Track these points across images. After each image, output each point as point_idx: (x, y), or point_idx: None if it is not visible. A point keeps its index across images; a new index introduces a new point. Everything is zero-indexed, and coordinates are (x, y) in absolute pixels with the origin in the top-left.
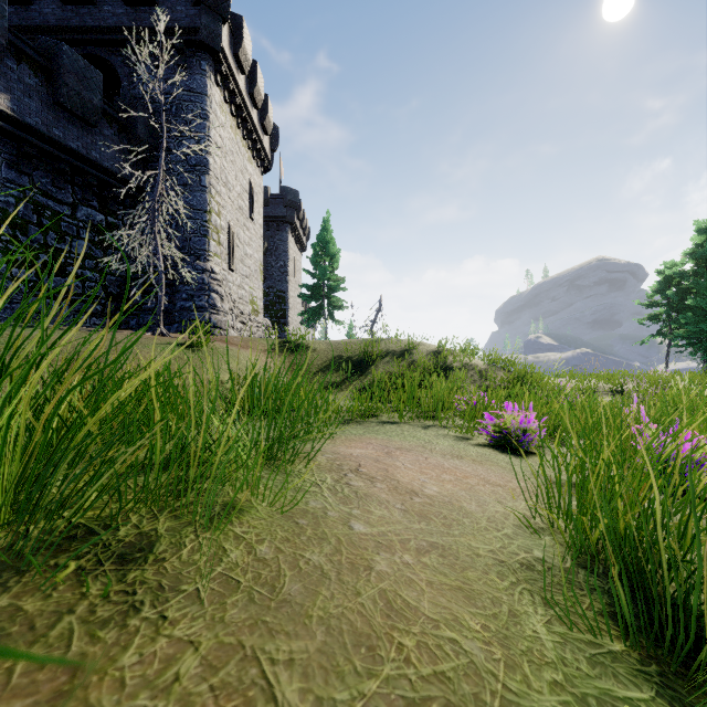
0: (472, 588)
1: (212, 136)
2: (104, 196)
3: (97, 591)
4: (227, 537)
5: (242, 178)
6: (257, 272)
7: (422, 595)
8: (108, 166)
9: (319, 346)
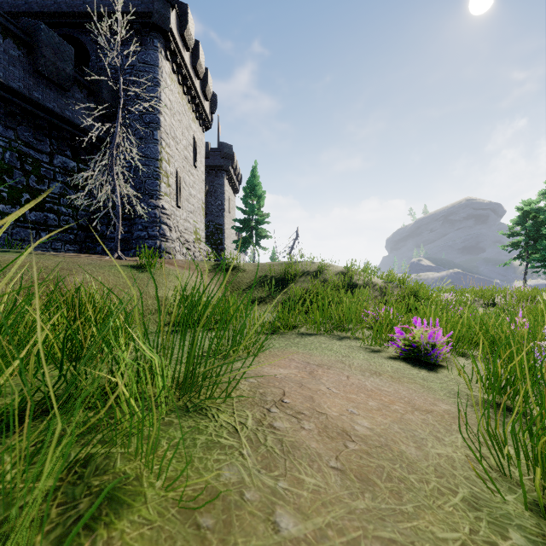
0: None
1: (163, 99)
2: (76, 147)
3: None
4: None
5: (187, 134)
6: (200, 209)
7: None
8: (79, 123)
9: (248, 267)
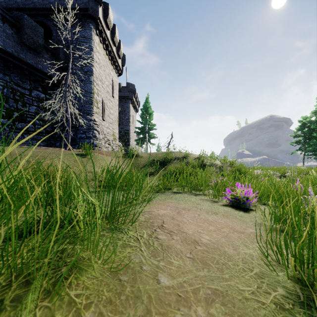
0: None
1: (94, 58)
2: (44, 85)
3: None
4: (61, 303)
5: (108, 78)
6: (116, 121)
7: None
8: (46, 72)
9: (144, 155)
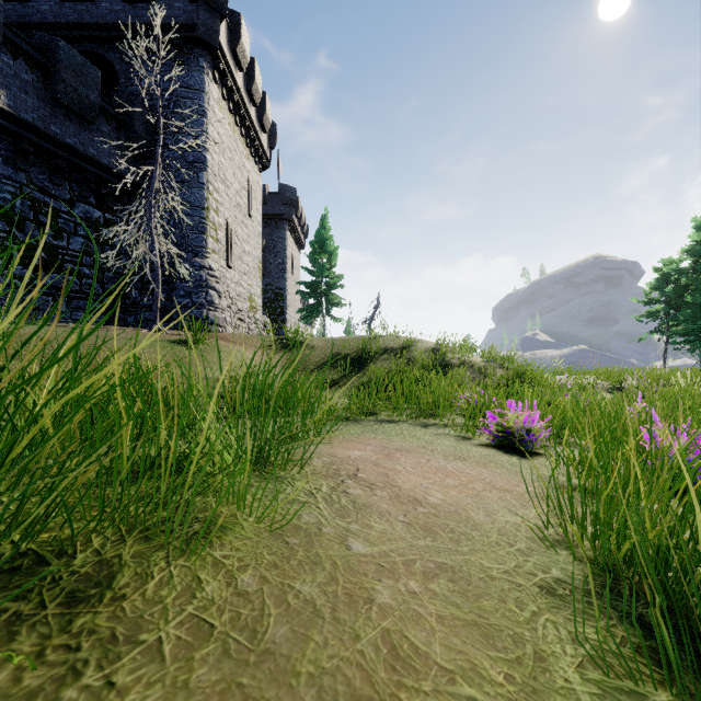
0: (489, 622)
1: (210, 133)
2: (101, 192)
3: (31, 647)
4: (204, 563)
5: (240, 175)
6: (256, 269)
7: (432, 636)
8: (106, 162)
9: (317, 343)
